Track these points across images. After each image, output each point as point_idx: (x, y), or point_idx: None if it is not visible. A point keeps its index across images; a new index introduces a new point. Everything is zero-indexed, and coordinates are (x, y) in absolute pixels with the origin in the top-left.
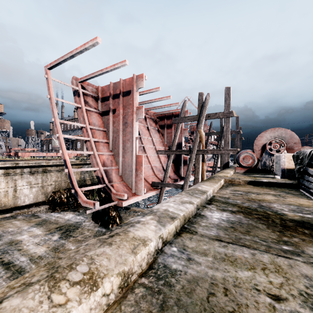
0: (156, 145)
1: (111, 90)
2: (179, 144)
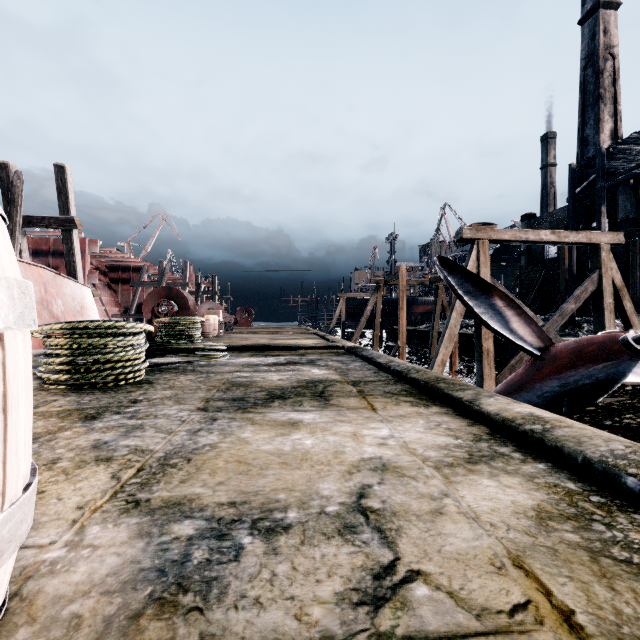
0: (106, 307)
1: (51, 246)
2: (140, 305)
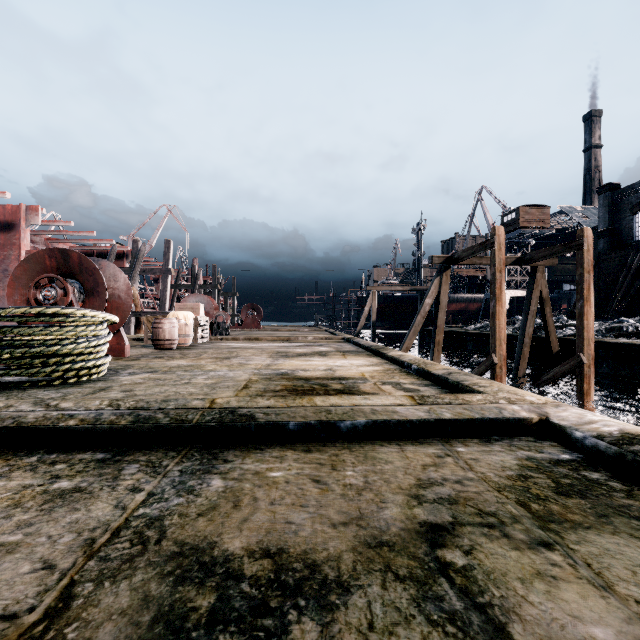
0: None
1: None
2: None
